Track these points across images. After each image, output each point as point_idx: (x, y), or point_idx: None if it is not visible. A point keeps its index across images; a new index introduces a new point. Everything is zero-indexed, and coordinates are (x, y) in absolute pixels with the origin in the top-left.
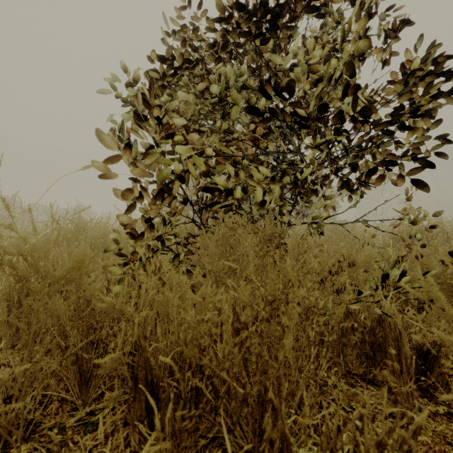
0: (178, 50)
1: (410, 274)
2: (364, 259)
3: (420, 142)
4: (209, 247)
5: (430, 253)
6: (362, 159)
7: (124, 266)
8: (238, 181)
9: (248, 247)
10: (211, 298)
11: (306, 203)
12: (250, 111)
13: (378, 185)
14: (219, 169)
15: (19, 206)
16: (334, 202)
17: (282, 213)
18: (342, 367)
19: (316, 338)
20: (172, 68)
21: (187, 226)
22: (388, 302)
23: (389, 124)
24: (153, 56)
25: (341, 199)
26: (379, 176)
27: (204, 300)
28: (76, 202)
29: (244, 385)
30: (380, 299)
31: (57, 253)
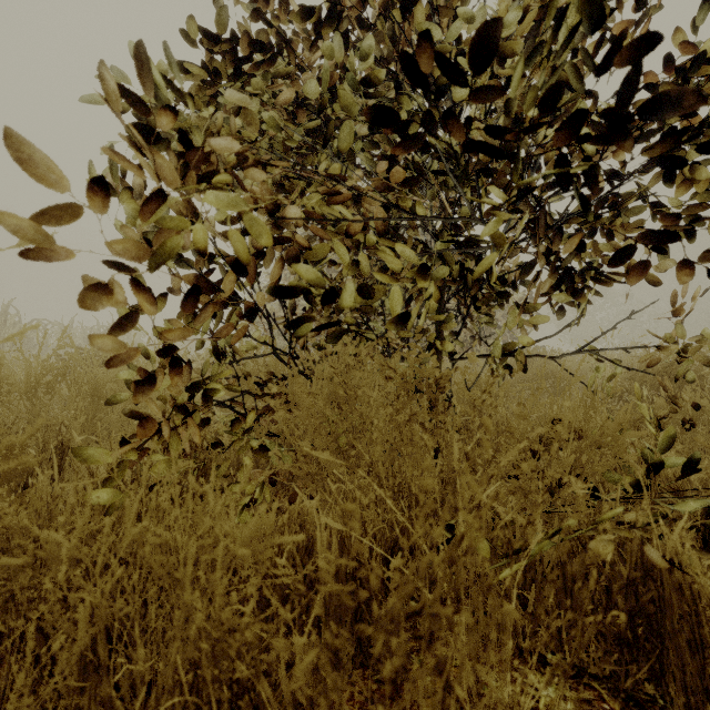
0: (245, 28)
1: (678, 449)
2: (605, 429)
3: (701, 204)
4: (300, 403)
5: (707, 409)
6: (589, 237)
7: (121, 446)
8: (365, 280)
9: (378, 401)
10: (279, 537)
11: (484, 318)
12: (374, 120)
13: (634, 281)
14: (316, 251)
15: (15, 323)
16: (540, 317)
17: (441, 336)
18: (567, 658)
19: (512, 595)
20: (233, 62)
21: (268, 361)
22: (678, 538)
23: (680, 143)
24: (192, 34)
25: (536, 313)
26: (638, 264)
27: (296, 499)
28: (116, 316)
29: (360, 709)
30: (648, 520)
31: (27, 411)
